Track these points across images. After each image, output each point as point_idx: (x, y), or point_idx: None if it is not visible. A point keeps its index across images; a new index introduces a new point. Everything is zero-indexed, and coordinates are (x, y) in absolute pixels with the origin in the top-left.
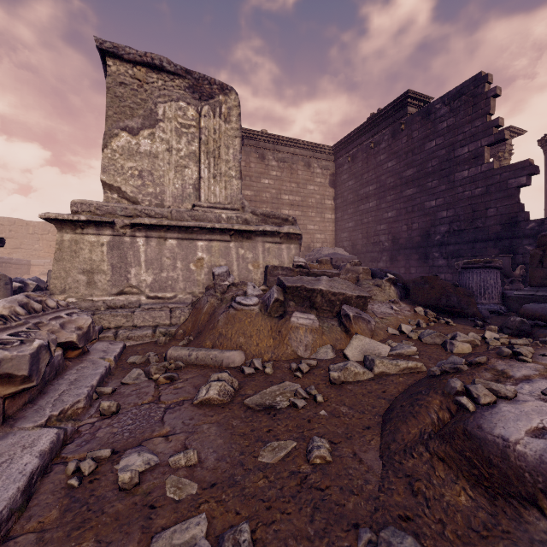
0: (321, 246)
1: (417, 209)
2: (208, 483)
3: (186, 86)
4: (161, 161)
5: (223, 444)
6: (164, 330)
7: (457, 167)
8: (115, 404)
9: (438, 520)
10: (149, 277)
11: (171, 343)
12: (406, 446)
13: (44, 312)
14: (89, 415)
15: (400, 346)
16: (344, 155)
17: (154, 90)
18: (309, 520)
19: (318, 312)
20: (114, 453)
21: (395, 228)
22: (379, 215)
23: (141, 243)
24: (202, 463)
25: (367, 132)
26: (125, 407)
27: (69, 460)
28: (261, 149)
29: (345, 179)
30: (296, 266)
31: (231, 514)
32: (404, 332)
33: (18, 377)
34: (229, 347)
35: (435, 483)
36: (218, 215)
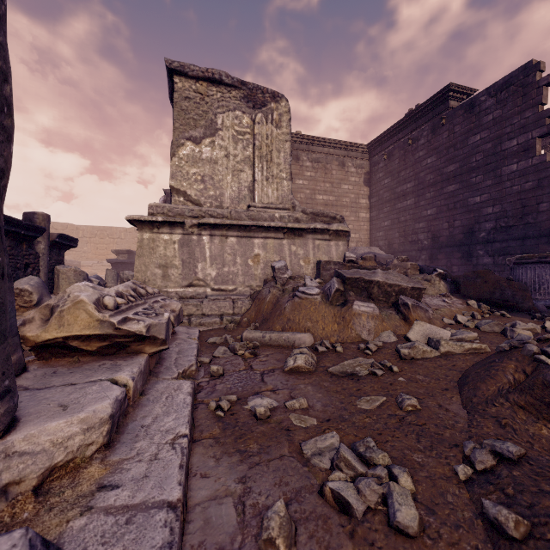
0: (356, 246)
1: (459, 206)
2: (324, 419)
3: (241, 96)
4: (220, 166)
5: (323, 396)
6: (230, 318)
7: (505, 161)
8: (222, 368)
9: (526, 441)
10: (214, 271)
11: (238, 329)
12: (487, 399)
13: (146, 297)
14: (201, 376)
15: (459, 332)
16: (379, 152)
17: (213, 102)
18: (416, 441)
19: (374, 302)
20: (237, 399)
21: (435, 226)
22: (418, 213)
23: (206, 240)
24: (312, 407)
25: (405, 129)
26: (226, 372)
27: (206, 402)
28: (296, 150)
29: (381, 178)
30: (347, 261)
31: (351, 435)
32: (460, 322)
33: (159, 339)
34: (298, 330)
35: (518, 422)
36: (271, 215)
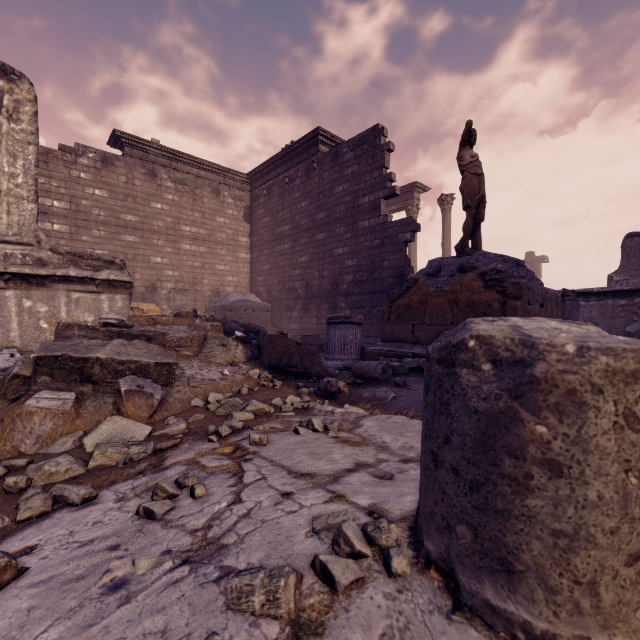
0: (234, 291)
1: (327, 256)
2: None
3: None
4: None
5: None
6: None
7: (360, 216)
8: None
9: None
10: None
11: None
12: None
13: None
14: None
15: (173, 424)
16: (260, 186)
17: None
18: None
19: (99, 386)
20: None
21: (308, 274)
22: (294, 259)
23: None
24: None
25: (283, 165)
26: None
27: None
28: (152, 163)
29: (261, 215)
30: (103, 324)
31: None
32: (210, 403)
33: None
34: None
35: None
36: None
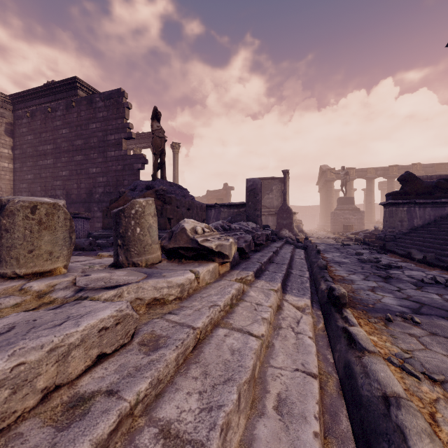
0: None
1: (84, 173)
2: None
3: None
4: None
5: None
6: None
7: (109, 148)
8: None
9: None
10: None
11: None
12: None
13: None
14: None
15: None
16: (23, 108)
17: None
18: None
19: None
20: None
21: (68, 185)
22: (56, 172)
23: None
24: None
25: (46, 97)
26: None
27: None
28: None
29: (25, 133)
30: None
31: None
32: None
33: None
34: None
35: None
36: None
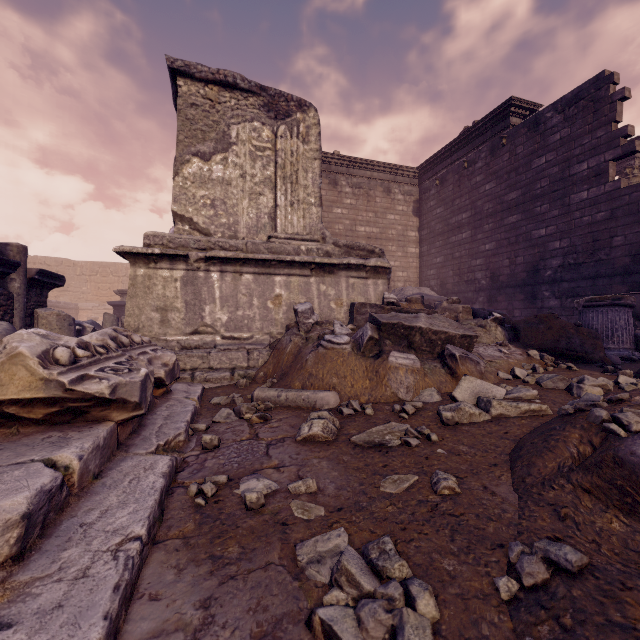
0: (403, 286)
1: (522, 240)
2: (335, 507)
3: (261, 105)
4: (235, 188)
5: (339, 475)
6: (243, 372)
7: (573, 188)
8: (217, 438)
9: (591, 541)
10: (225, 315)
11: (252, 386)
12: (544, 479)
13: (131, 347)
14: (190, 449)
15: (517, 390)
16: (430, 177)
17: (226, 110)
18: (450, 540)
19: (416, 353)
20: (229, 480)
21: (494, 263)
22: (475, 248)
23: (215, 278)
24: (322, 491)
25: (460, 150)
26: (224, 442)
27: (187, 484)
28: (333, 173)
29: (432, 206)
30: (386, 303)
31: (366, 532)
32: (518, 377)
33: (131, 403)
34: (321, 388)
35: (582, 511)
36: (297, 247)
